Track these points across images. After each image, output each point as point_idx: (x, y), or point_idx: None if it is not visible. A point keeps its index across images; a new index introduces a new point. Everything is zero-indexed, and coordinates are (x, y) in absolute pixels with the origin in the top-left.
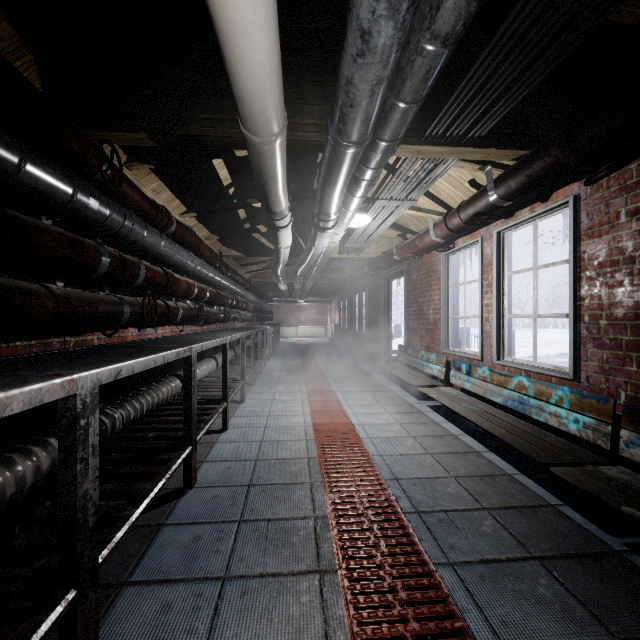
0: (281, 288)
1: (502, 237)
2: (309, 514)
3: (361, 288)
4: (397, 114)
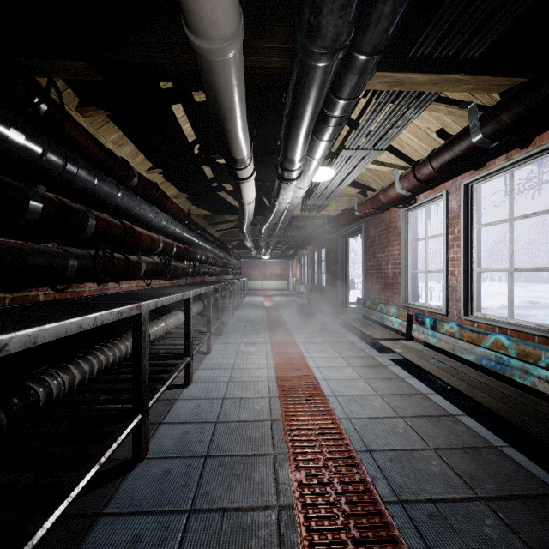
0: (248, 245)
1: (470, 189)
2: (272, 502)
3: (320, 245)
4: (387, 2)
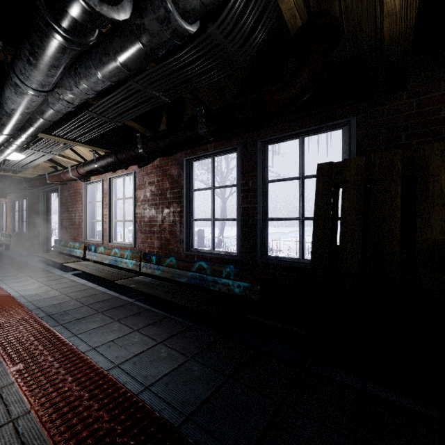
0: None
1: (112, 181)
2: None
3: (22, 196)
4: (32, 129)
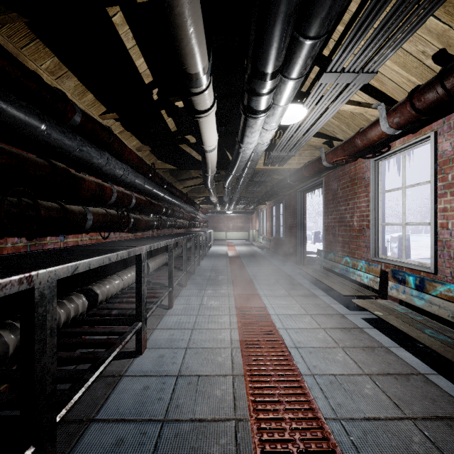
0: (213, 201)
1: None
2: None
3: (278, 201)
4: None
